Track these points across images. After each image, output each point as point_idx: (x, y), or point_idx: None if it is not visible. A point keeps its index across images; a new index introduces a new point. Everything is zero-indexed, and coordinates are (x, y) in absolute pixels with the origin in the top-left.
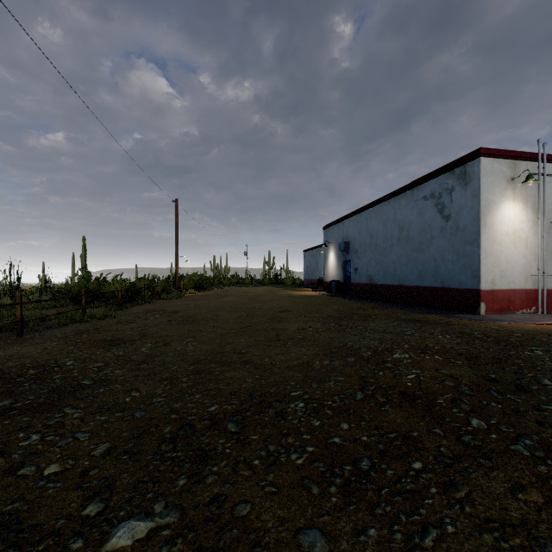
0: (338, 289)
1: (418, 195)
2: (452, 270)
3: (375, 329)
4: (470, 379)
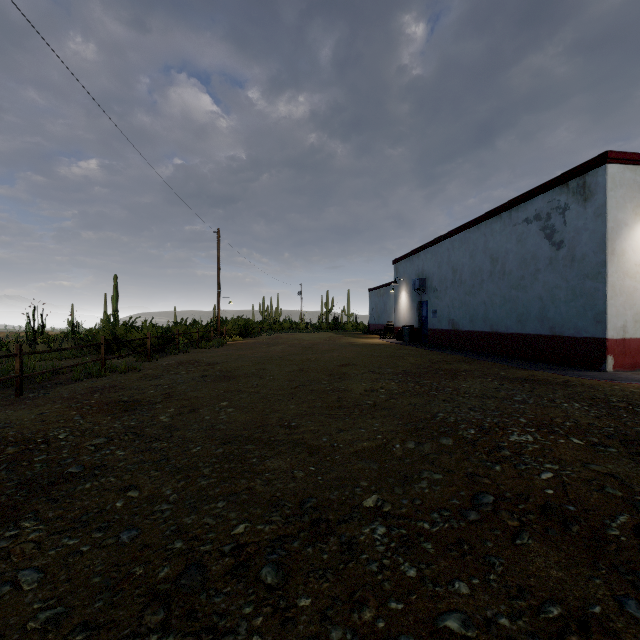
0: (412, 336)
1: (518, 217)
2: (565, 313)
3: (470, 392)
4: None
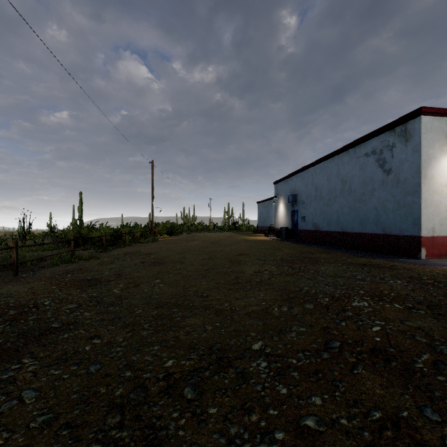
0: (287, 235)
1: (360, 152)
2: (393, 218)
3: (326, 273)
4: (442, 334)
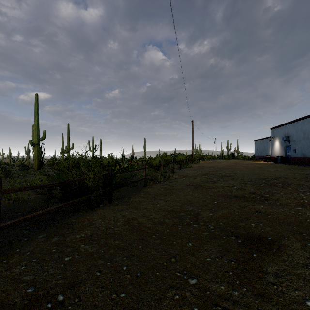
0: (281, 160)
1: None
2: None
3: (308, 171)
4: None
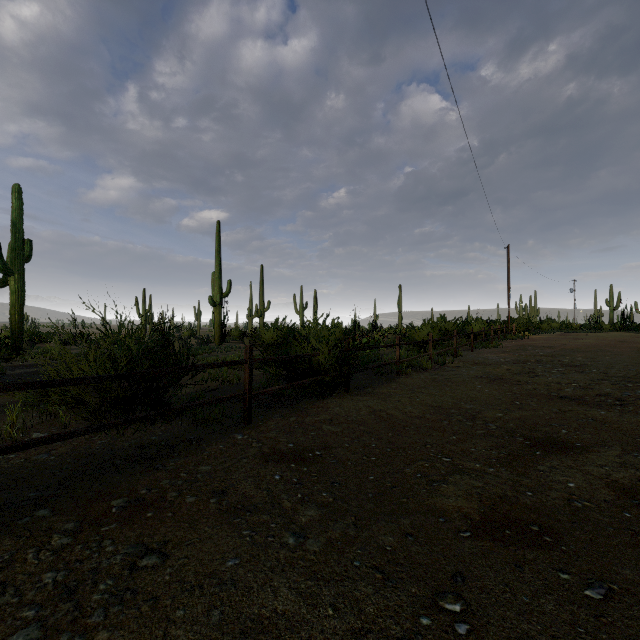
0: None
1: None
2: None
3: None
4: None
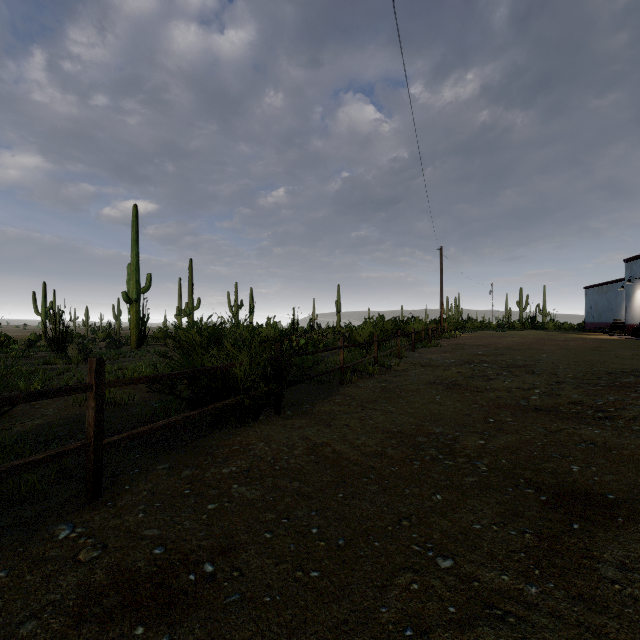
0: None
1: None
2: None
3: None
4: None
